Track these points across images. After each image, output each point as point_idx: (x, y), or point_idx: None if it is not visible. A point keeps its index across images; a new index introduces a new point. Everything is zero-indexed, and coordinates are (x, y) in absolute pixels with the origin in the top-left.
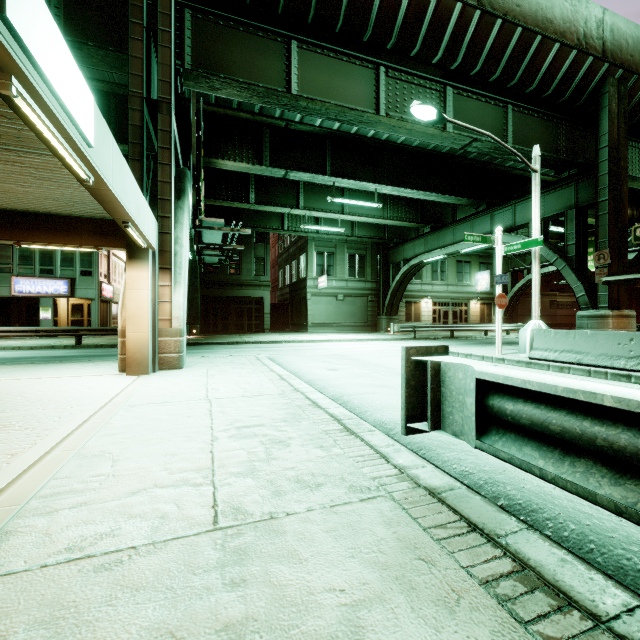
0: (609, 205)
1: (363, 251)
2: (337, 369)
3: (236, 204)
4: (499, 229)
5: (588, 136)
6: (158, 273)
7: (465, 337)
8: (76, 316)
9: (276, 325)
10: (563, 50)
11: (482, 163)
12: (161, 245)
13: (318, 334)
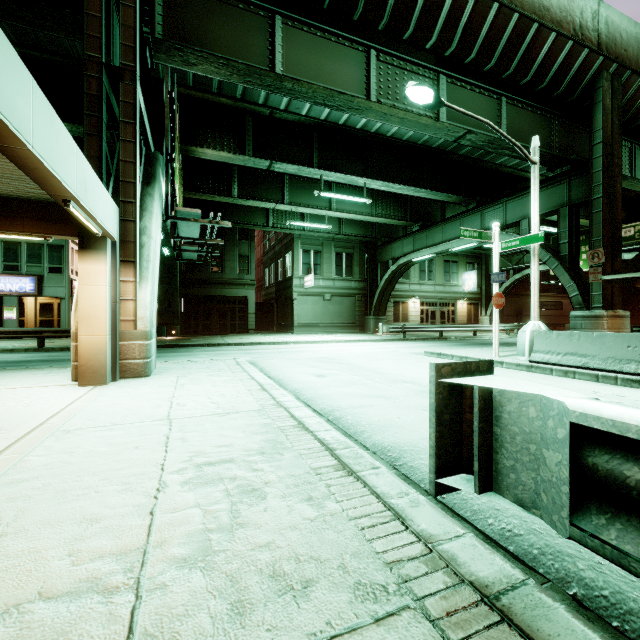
0: (603, 202)
1: (350, 250)
2: (326, 375)
3: (218, 198)
4: (496, 224)
5: (580, 133)
6: (119, 267)
7: (454, 338)
8: (45, 316)
9: (261, 325)
10: (559, 40)
11: (472, 160)
12: (123, 234)
13: (304, 335)
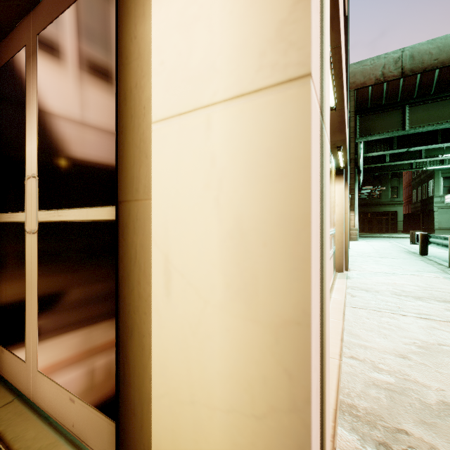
0: None
1: None
2: None
3: (377, 165)
4: None
5: None
6: (350, 211)
7: None
8: None
9: (409, 229)
10: None
11: None
12: (351, 203)
13: (442, 235)
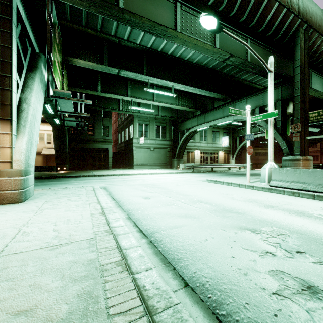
0: (300, 98)
1: (164, 124)
2: (150, 197)
3: (89, 91)
4: (248, 107)
5: (286, 62)
6: None
7: (219, 171)
8: None
9: (116, 164)
10: (279, 7)
11: (229, 76)
12: (1, 99)
13: (139, 169)
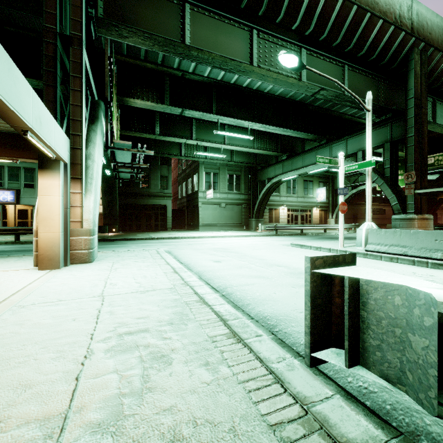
0: (415, 139)
1: (239, 172)
2: (221, 261)
3: (145, 135)
4: (341, 154)
5: (398, 91)
6: (70, 182)
7: (311, 234)
8: (22, 218)
9: (176, 225)
10: (385, 25)
11: (324, 109)
12: (73, 158)
13: (206, 232)
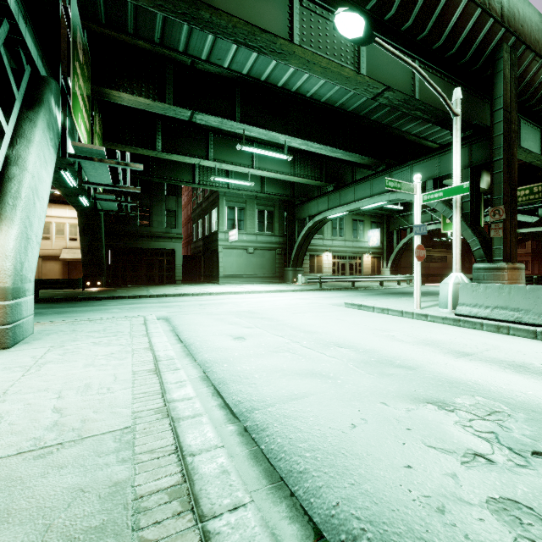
0: (504, 164)
1: (271, 208)
2: (245, 336)
3: (141, 150)
4: (418, 176)
5: (479, 102)
6: None
7: (364, 287)
8: None
9: (189, 276)
10: (470, 6)
11: (382, 126)
12: None
13: (229, 285)
